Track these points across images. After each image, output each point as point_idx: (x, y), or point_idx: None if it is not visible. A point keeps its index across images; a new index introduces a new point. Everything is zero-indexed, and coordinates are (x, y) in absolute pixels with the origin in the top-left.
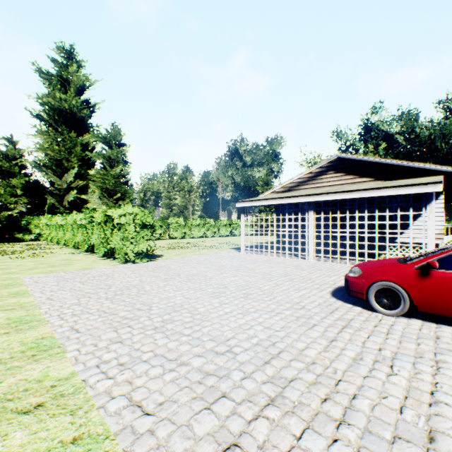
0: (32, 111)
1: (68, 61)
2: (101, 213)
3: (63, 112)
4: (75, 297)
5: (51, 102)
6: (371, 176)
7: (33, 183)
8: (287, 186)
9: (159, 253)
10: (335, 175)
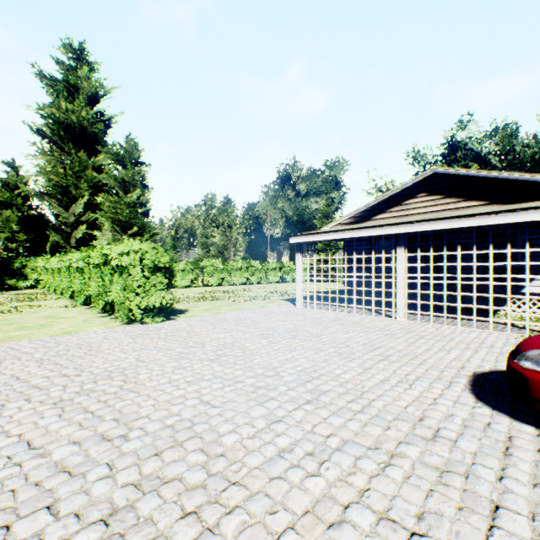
0: (31, 126)
1: (77, 63)
2: (100, 251)
3: (70, 127)
4: (1, 399)
5: (55, 114)
6: (483, 198)
7: (32, 216)
8: (358, 216)
9: (183, 307)
10: (429, 198)
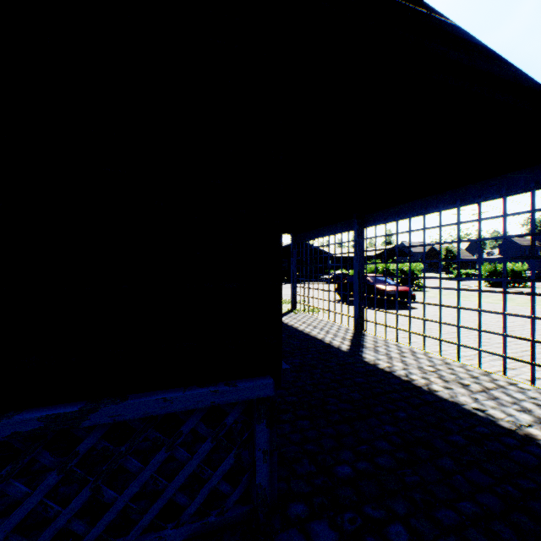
0: None
1: None
2: None
3: None
4: None
5: None
6: None
7: None
8: None
9: None
10: None
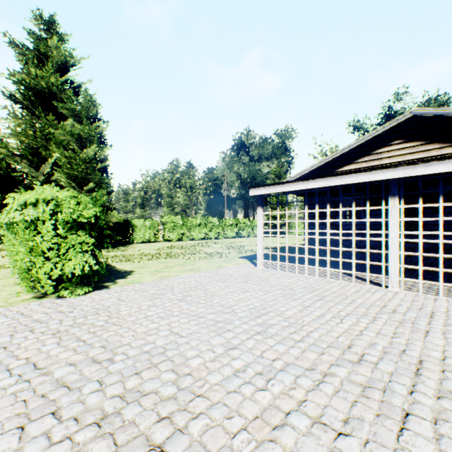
0: (3, 91)
1: (48, 34)
2: None
3: (41, 92)
4: None
5: (25, 80)
6: None
7: (2, 175)
8: (321, 168)
9: (129, 268)
10: (406, 145)
